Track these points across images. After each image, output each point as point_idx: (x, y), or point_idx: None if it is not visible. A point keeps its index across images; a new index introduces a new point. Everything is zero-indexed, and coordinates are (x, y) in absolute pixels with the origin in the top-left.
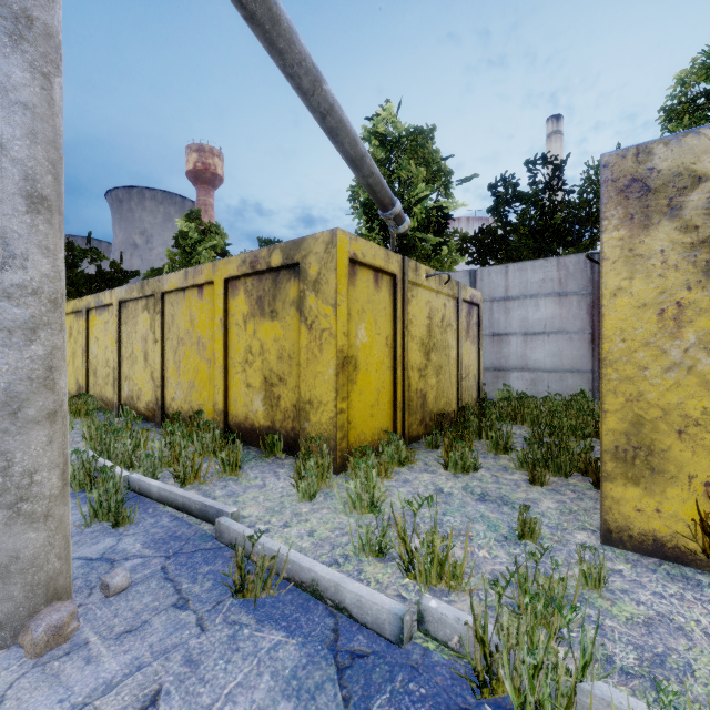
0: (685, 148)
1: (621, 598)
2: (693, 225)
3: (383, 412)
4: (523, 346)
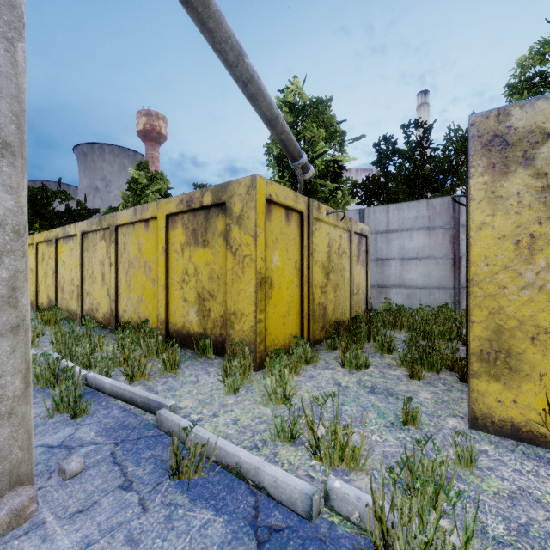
0: (536, 110)
1: (489, 475)
2: (544, 172)
3: (292, 321)
4: (400, 268)
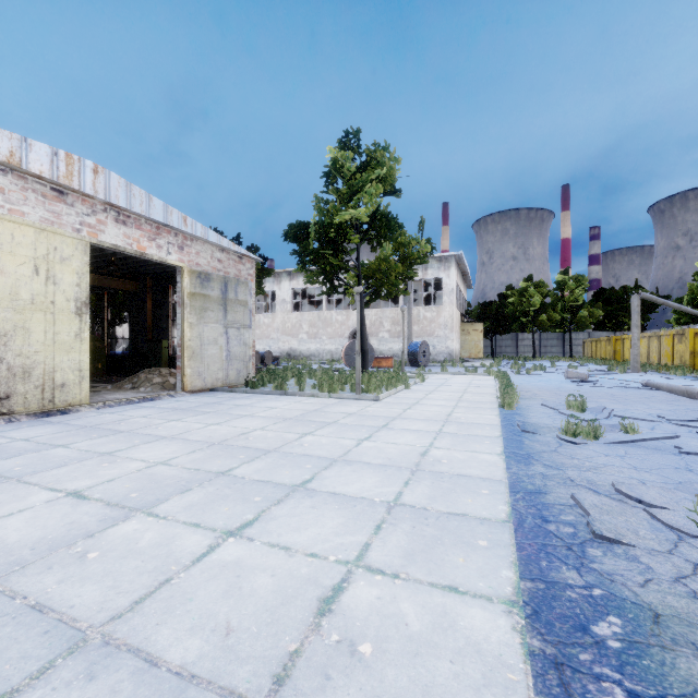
0: None
1: None
2: None
3: None
4: None
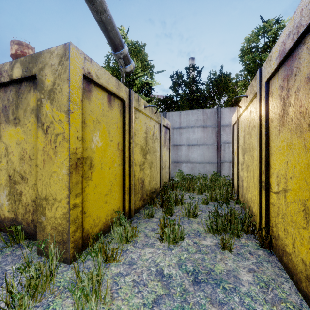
0: None
1: None
2: None
3: (115, 197)
4: (187, 151)
